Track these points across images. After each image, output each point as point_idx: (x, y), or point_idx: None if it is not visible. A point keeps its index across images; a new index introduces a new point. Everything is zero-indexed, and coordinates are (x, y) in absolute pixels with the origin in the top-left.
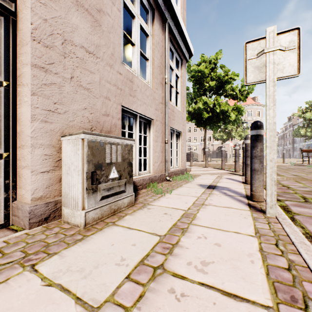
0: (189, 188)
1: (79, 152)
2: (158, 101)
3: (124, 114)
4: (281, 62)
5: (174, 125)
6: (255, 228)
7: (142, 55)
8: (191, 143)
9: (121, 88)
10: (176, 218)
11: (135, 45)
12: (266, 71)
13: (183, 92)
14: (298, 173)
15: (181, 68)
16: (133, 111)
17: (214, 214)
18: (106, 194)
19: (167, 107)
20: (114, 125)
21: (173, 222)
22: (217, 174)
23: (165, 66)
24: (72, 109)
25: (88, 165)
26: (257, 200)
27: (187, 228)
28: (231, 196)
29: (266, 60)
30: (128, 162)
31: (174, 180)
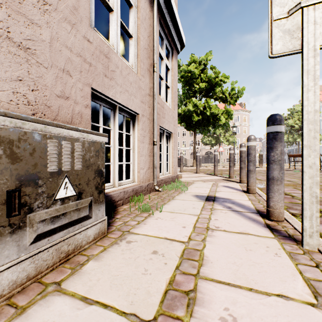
0: (184, 202)
1: None
2: (144, 92)
3: (96, 102)
4: None
5: (164, 124)
6: (306, 282)
7: (123, 28)
8: (180, 147)
9: (90, 63)
10: (173, 262)
11: (114, 11)
12: (304, 34)
13: (174, 87)
14: (290, 178)
15: (171, 60)
16: (110, 99)
17: (229, 248)
18: (47, 228)
19: (156, 101)
20: (79, 114)
21: (168, 273)
22: (211, 181)
23: (153, 50)
24: None
25: None
26: (277, 218)
27: (195, 290)
28: (239, 213)
29: (303, 18)
30: (96, 170)
31: (165, 190)
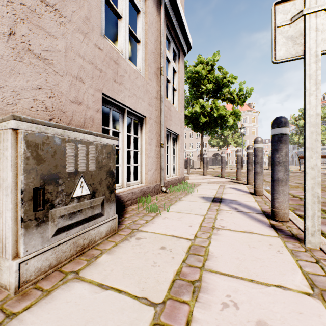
0: (191, 203)
1: (8, 154)
2: (152, 95)
3: (106, 106)
4: (325, 29)
5: (171, 126)
6: (305, 275)
7: (131, 34)
8: (186, 149)
9: (101, 69)
10: (180, 256)
11: (122, 18)
12: (306, 41)
13: (180, 90)
14: (300, 180)
15: (178, 62)
16: (119, 103)
17: (233, 246)
18: (66, 223)
19: (163, 104)
20: (91, 118)
21: (175, 266)
22: (218, 183)
23: (160, 53)
24: (12, 86)
25: (27, 177)
26: (282, 219)
27: (200, 280)
28: (245, 213)
29: (305, 25)
30: (107, 171)
31: (171, 191)
